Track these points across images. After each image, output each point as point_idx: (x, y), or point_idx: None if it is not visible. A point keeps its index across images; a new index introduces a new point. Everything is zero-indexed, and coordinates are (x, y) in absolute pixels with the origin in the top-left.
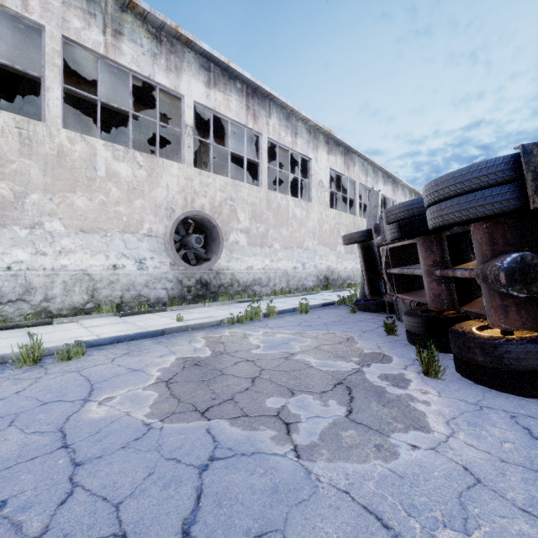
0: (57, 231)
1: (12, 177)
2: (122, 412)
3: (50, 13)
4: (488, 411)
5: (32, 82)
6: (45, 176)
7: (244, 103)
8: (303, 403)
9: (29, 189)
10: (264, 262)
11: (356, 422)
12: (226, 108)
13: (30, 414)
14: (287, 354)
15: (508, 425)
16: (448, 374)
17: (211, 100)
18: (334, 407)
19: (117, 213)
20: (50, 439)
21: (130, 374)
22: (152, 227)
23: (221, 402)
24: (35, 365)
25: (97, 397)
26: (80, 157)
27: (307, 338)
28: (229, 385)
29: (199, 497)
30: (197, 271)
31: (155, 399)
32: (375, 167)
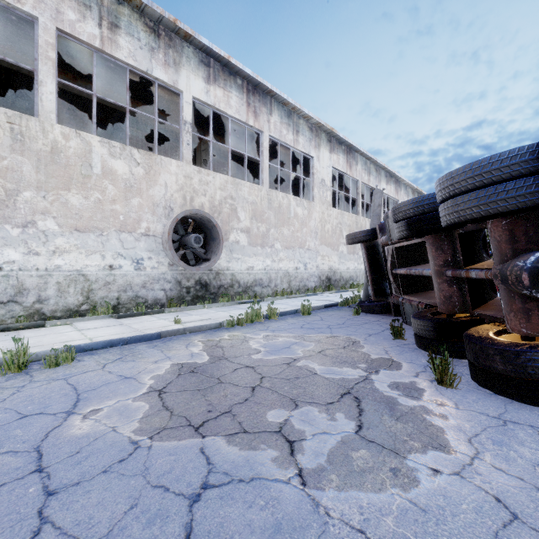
0: (51, 230)
1: (3, 174)
2: (108, 427)
3: (44, 4)
4: (513, 427)
5: (28, 79)
6: (38, 173)
7: (244, 100)
8: (308, 417)
9: (22, 186)
10: (265, 262)
11: (368, 440)
12: (226, 104)
13: (6, 430)
14: (290, 359)
15: (538, 444)
16: (463, 383)
17: (211, 96)
18: (343, 421)
19: (113, 212)
20: (24, 460)
21: (121, 382)
22: (150, 226)
23: (218, 415)
24: (20, 372)
25: (83, 409)
26: (75, 154)
27: (310, 342)
28: (227, 395)
29: (188, 538)
30: (197, 271)
31: (145, 412)
32: (377, 166)
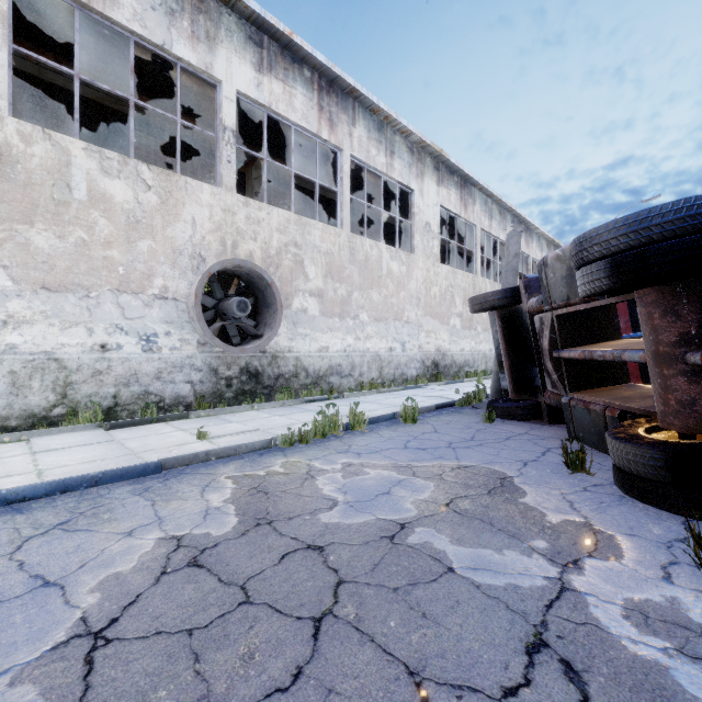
0: None
1: None
2: None
3: None
4: None
5: None
6: None
7: (315, 101)
8: None
9: None
10: (345, 341)
11: None
12: (288, 105)
13: None
14: (393, 526)
15: None
16: None
17: (264, 92)
18: None
19: (107, 261)
20: None
21: (24, 602)
22: (168, 284)
23: None
24: None
25: None
26: (41, 166)
27: (425, 479)
28: (253, 655)
29: None
30: (241, 353)
31: None
32: (502, 207)
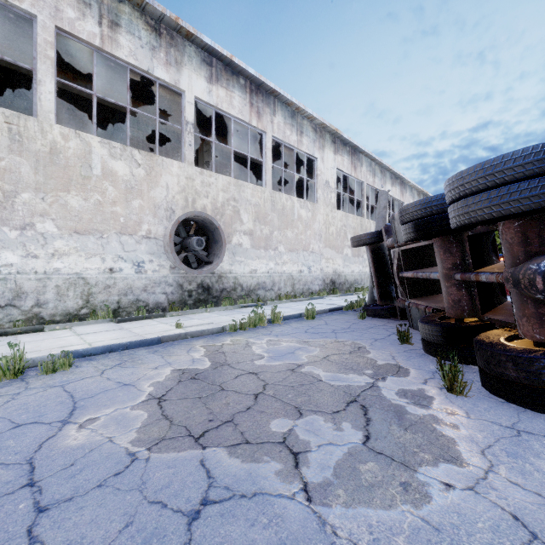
0: (50, 232)
1: (1, 175)
2: (104, 437)
3: (42, 1)
4: (528, 437)
5: (28, 79)
6: (37, 175)
7: (247, 100)
8: (313, 427)
9: (20, 188)
10: (268, 265)
11: (376, 451)
12: (229, 104)
13: None
14: (294, 365)
15: None
16: (474, 390)
17: (213, 96)
18: (349, 431)
19: (113, 214)
20: (15, 473)
21: (119, 389)
22: (151, 228)
23: (219, 424)
24: (16, 378)
25: (79, 418)
26: (74, 155)
27: (314, 347)
28: (229, 403)
29: None
30: (199, 274)
31: (143, 421)
32: (382, 168)
